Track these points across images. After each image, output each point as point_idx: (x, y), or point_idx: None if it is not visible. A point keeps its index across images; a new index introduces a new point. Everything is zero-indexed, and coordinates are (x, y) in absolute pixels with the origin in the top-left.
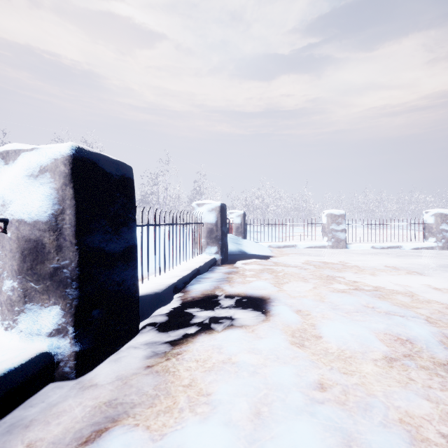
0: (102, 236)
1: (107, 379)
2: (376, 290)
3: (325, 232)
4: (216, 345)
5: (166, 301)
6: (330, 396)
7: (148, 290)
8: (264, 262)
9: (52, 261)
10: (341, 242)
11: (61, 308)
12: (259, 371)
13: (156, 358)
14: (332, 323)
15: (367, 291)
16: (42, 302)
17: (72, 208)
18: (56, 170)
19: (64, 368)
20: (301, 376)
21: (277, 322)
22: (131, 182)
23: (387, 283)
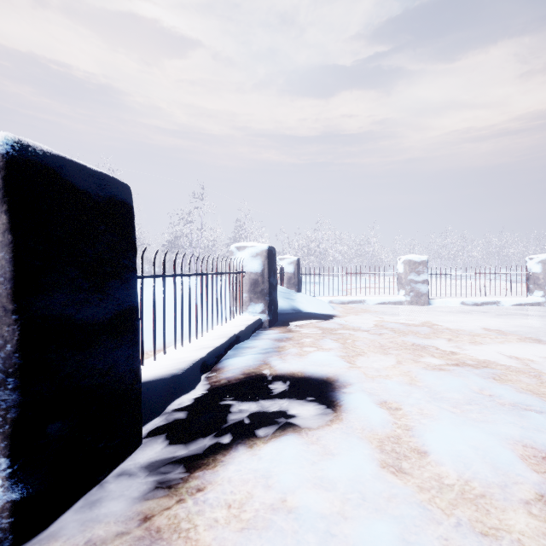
0: (69, 297)
1: None
2: (487, 367)
3: (402, 284)
4: (261, 471)
5: (189, 386)
6: None
7: (163, 370)
8: (325, 323)
9: None
10: (422, 297)
11: None
12: (335, 531)
13: (161, 497)
14: (438, 425)
15: (474, 368)
16: None
17: (6, 249)
18: None
19: None
20: (410, 543)
21: (354, 424)
22: (128, 209)
23: (497, 356)
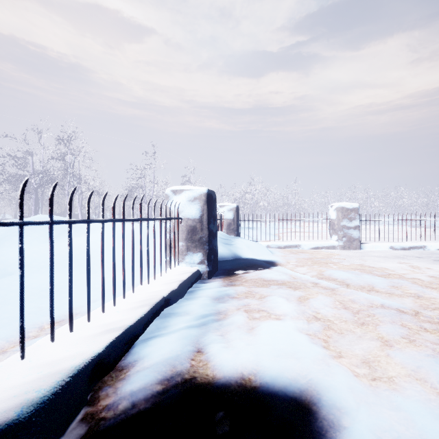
0: None
1: None
2: None
3: (335, 230)
4: None
5: (46, 436)
6: None
7: None
8: (268, 273)
9: None
10: (354, 242)
11: None
12: None
13: None
14: None
15: None
16: None
17: None
18: None
19: None
20: None
21: None
22: None
23: None
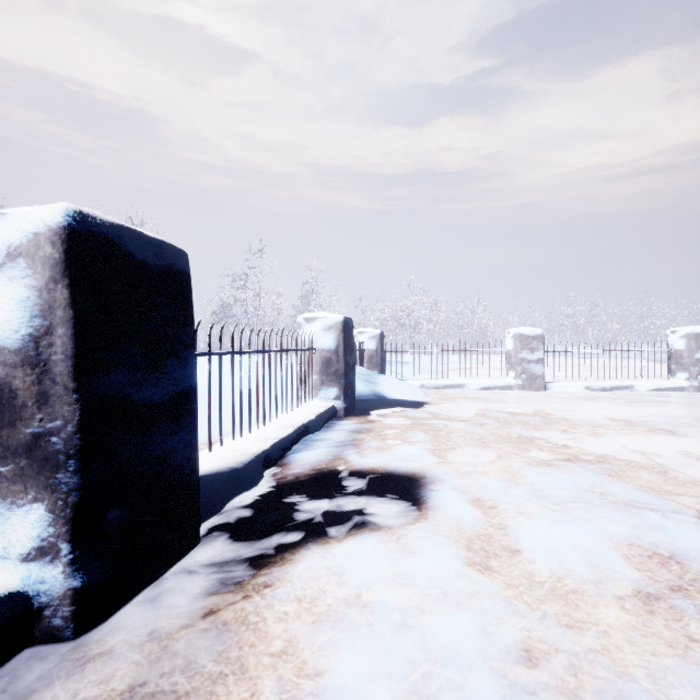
0: (127, 376)
1: (133, 639)
2: (604, 462)
3: (512, 364)
4: (334, 568)
5: (250, 482)
6: (546, 678)
7: (220, 463)
8: (414, 412)
9: (30, 422)
10: (536, 380)
11: (47, 508)
12: (412, 622)
13: (226, 593)
14: (535, 523)
15: (589, 464)
16: (13, 497)
17: (67, 325)
18: (37, 254)
19: (53, 620)
20: (489, 633)
21: (440, 522)
22: (186, 278)
23: (619, 450)
